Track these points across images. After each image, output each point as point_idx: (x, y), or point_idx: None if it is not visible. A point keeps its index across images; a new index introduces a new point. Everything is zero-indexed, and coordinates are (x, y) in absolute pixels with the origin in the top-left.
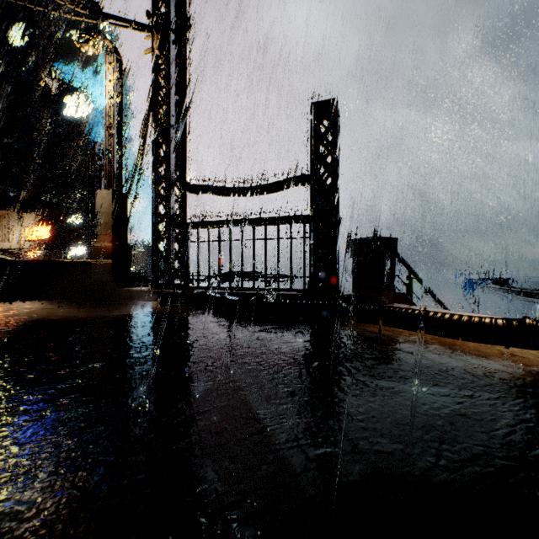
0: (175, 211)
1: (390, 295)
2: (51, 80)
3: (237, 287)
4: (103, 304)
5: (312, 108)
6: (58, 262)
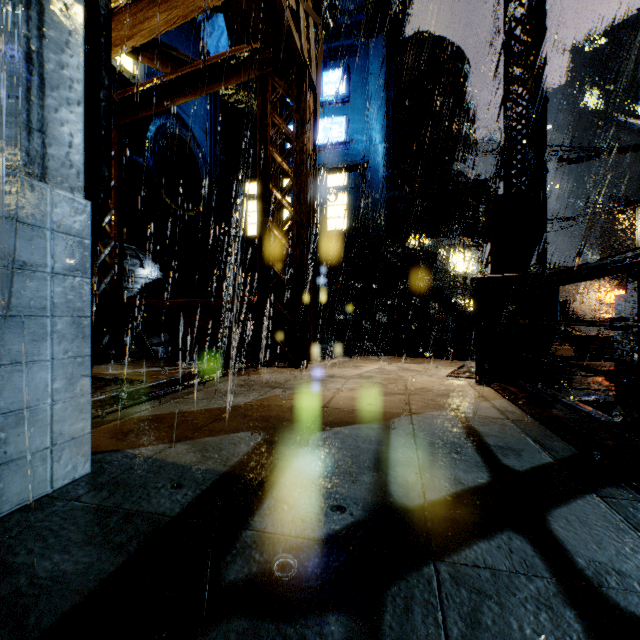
0: None
1: None
2: (636, 119)
3: None
4: None
5: None
6: (606, 336)
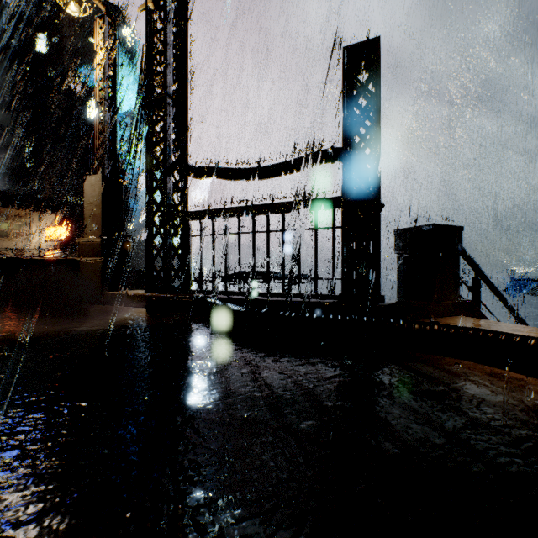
0: (173, 199)
1: (453, 304)
2: (75, 84)
3: (246, 292)
4: (84, 311)
5: (345, 54)
6: (41, 260)
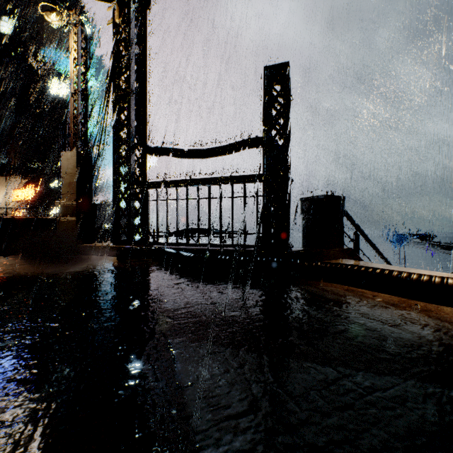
0: (135, 172)
1: (339, 250)
2: (37, 64)
3: (193, 243)
4: (64, 259)
5: (265, 72)
6: (25, 219)
